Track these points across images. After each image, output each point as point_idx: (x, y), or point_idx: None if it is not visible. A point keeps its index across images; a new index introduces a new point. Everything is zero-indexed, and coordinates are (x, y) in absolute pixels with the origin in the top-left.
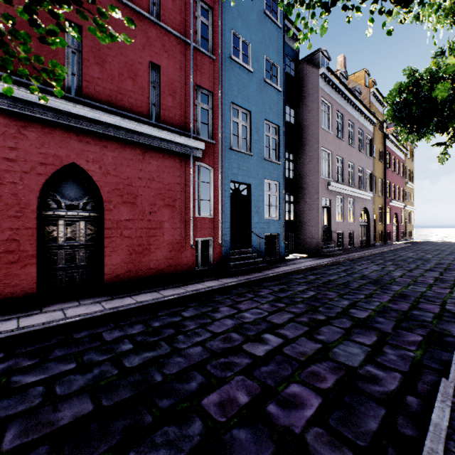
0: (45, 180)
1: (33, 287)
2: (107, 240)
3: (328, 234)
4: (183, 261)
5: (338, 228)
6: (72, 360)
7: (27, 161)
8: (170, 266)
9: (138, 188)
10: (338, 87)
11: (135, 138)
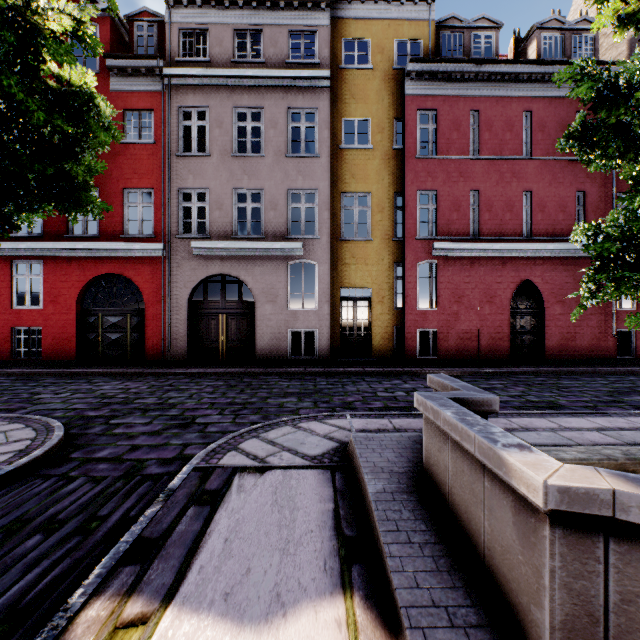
0: (513, 292)
1: (508, 354)
2: (546, 328)
3: None
4: (603, 348)
5: None
6: (576, 381)
7: (505, 282)
8: (592, 351)
9: (567, 290)
10: None
11: (565, 255)
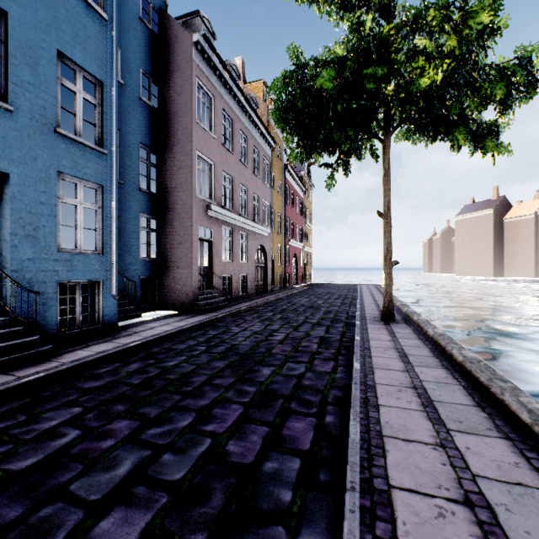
0: None
1: None
2: None
3: (211, 280)
4: None
5: (224, 270)
6: None
7: None
8: None
9: None
10: (223, 75)
11: None
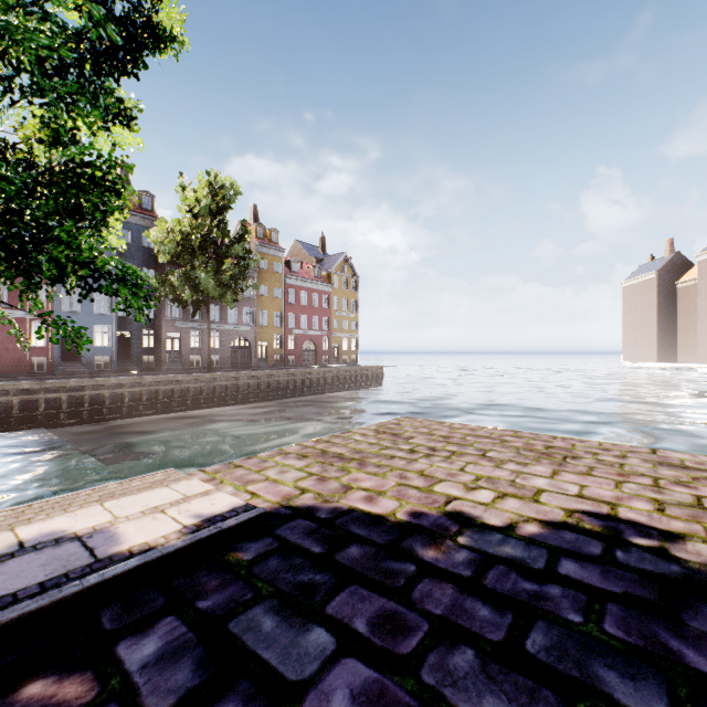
0: None
1: None
2: None
3: (180, 357)
4: (23, 367)
5: (192, 353)
6: None
7: None
8: (15, 369)
9: None
10: None
11: None
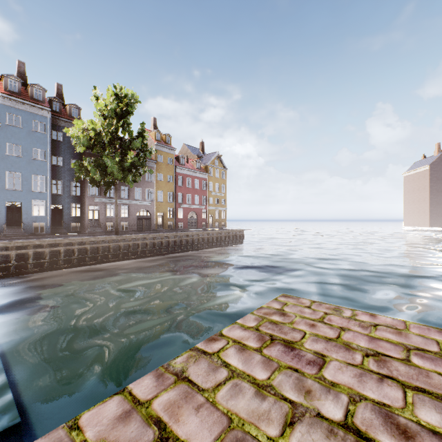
0: None
1: None
2: None
3: (99, 223)
4: None
5: (108, 220)
6: None
7: None
8: None
9: None
10: None
11: None
